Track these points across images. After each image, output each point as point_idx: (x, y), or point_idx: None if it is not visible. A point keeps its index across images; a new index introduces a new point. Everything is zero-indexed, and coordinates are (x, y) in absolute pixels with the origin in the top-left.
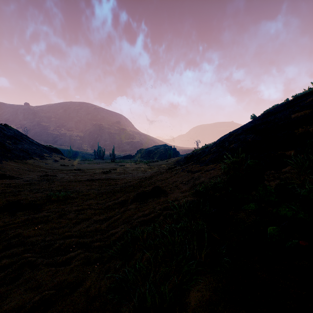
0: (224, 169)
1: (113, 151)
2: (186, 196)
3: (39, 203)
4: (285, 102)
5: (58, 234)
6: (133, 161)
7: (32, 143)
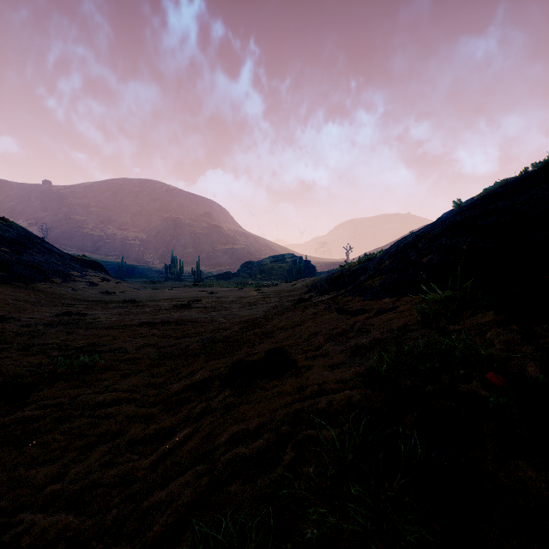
0: (425, 314)
1: (198, 266)
2: (345, 381)
3: (28, 382)
4: (526, 174)
5: (31, 487)
6: (234, 284)
7: (49, 251)
